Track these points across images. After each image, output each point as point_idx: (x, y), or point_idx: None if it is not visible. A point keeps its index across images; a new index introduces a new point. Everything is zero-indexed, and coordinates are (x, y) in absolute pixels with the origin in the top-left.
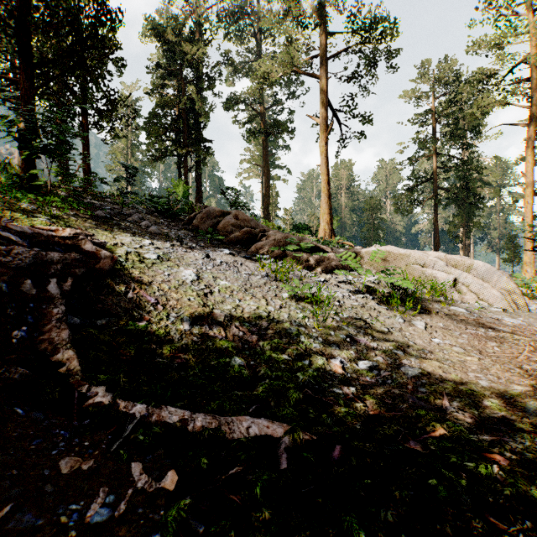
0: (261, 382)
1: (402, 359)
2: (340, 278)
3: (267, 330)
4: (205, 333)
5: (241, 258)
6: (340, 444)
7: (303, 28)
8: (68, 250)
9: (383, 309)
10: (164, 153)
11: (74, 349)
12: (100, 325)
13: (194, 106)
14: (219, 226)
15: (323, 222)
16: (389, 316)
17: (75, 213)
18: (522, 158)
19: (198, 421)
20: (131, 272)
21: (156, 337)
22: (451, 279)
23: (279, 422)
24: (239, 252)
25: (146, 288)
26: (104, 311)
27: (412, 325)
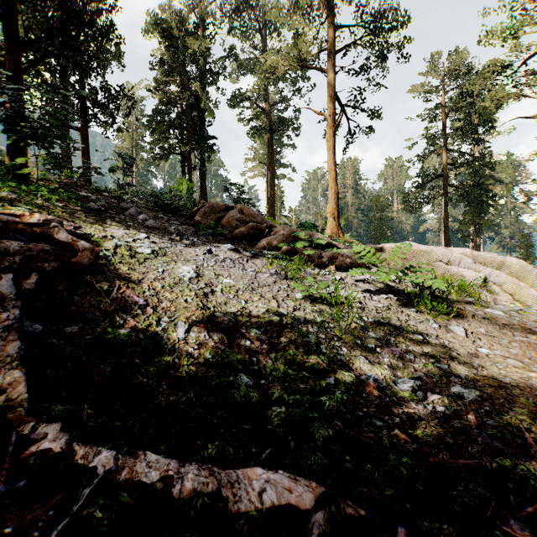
0: (275, 410)
1: (449, 376)
2: (357, 277)
3: (279, 338)
4: (203, 342)
5: (246, 254)
6: (400, 521)
7: (310, 20)
8: (36, 240)
9: (411, 311)
10: (168, 151)
11: (23, 368)
12: (69, 334)
13: (198, 102)
14: (223, 221)
15: (330, 220)
16: (421, 320)
17: (64, 204)
18: (536, 153)
19: (188, 480)
20: (118, 268)
21: (141, 349)
22: (481, 278)
23: (305, 479)
24: (245, 249)
25: (134, 286)
26: (77, 315)
27: (450, 332)
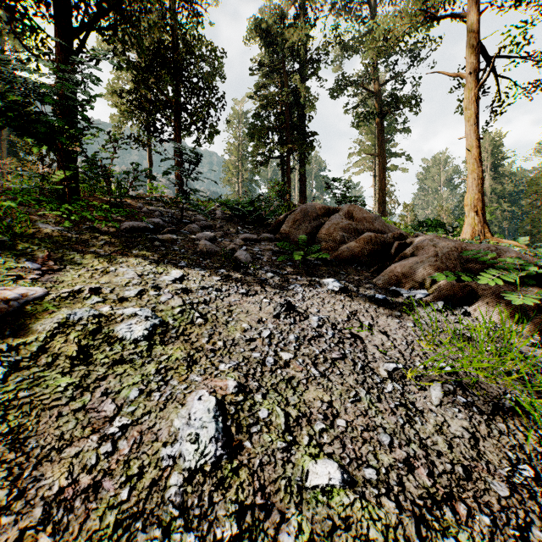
0: None
1: None
2: None
3: None
4: None
5: (365, 300)
6: None
7: None
8: None
9: None
10: (267, 156)
11: None
12: None
13: (297, 99)
14: (320, 233)
15: (470, 215)
16: None
17: (90, 226)
18: None
19: None
20: None
21: None
22: None
23: None
24: (358, 284)
25: None
26: None
27: None
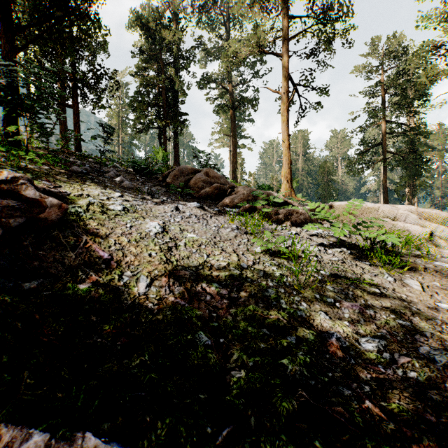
0: (234, 375)
1: (413, 334)
2: (310, 232)
3: (239, 292)
4: (163, 297)
5: (210, 211)
6: None
7: (266, 12)
8: (3, 196)
9: (365, 265)
10: (147, 126)
11: None
12: (26, 290)
13: (172, 85)
14: (190, 183)
15: (284, 183)
16: (376, 274)
17: (50, 167)
18: None
19: None
20: (87, 223)
21: (99, 305)
22: (426, 233)
23: None
24: (209, 206)
25: (100, 241)
26: (39, 270)
27: (405, 285)
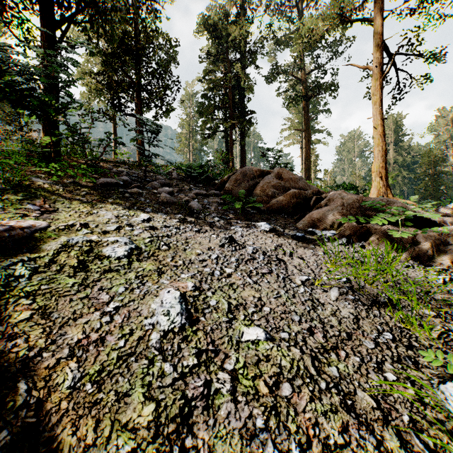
0: None
1: None
2: None
3: None
4: None
5: (288, 237)
6: None
7: None
8: None
9: None
10: (214, 130)
11: None
12: None
13: (238, 83)
14: (256, 189)
15: (376, 180)
16: None
17: (73, 181)
18: None
19: None
20: (6, 314)
21: None
22: None
23: None
24: (285, 227)
25: None
26: None
27: None
